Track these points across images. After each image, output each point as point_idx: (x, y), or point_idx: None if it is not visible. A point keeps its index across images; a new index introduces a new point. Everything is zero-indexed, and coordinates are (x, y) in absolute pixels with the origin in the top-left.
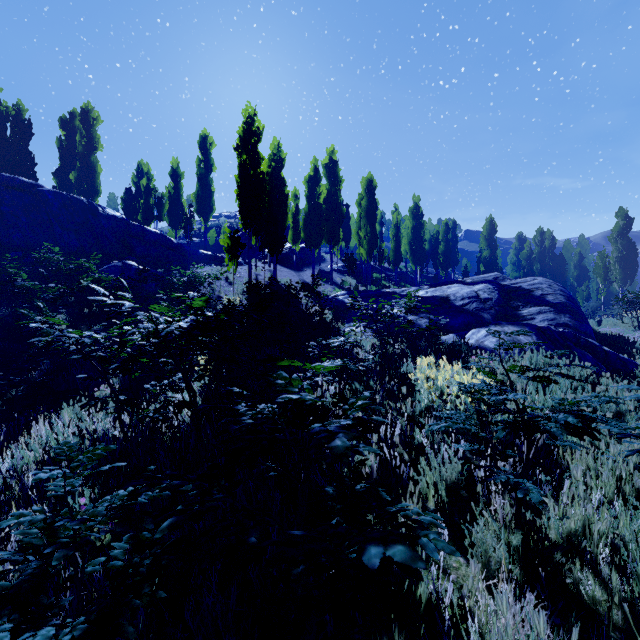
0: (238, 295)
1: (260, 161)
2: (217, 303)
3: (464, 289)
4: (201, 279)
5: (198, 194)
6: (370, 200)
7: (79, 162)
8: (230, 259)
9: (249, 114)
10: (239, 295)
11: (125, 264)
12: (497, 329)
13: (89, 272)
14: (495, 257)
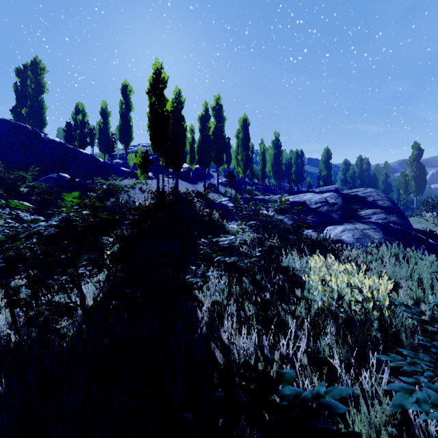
0: (148, 200)
1: (165, 102)
2: (132, 206)
3: (316, 196)
4: (119, 188)
5: (120, 127)
6: (245, 134)
7: (29, 101)
8: (141, 173)
9: (157, 67)
10: (149, 200)
11: (59, 176)
12: (350, 226)
13: (25, 181)
14: (330, 175)
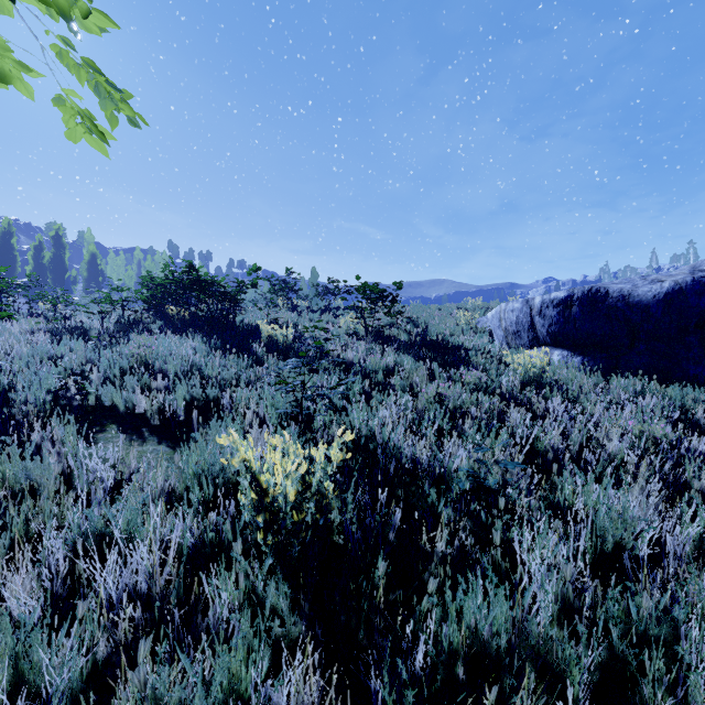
0: None
1: None
2: None
3: None
4: None
5: None
6: (93, 260)
7: None
8: None
9: None
10: None
11: None
12: None
13: None
14: None
